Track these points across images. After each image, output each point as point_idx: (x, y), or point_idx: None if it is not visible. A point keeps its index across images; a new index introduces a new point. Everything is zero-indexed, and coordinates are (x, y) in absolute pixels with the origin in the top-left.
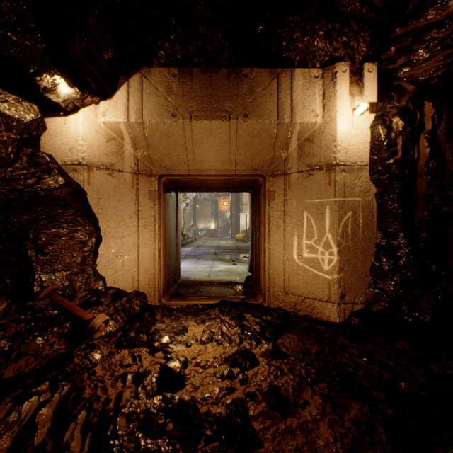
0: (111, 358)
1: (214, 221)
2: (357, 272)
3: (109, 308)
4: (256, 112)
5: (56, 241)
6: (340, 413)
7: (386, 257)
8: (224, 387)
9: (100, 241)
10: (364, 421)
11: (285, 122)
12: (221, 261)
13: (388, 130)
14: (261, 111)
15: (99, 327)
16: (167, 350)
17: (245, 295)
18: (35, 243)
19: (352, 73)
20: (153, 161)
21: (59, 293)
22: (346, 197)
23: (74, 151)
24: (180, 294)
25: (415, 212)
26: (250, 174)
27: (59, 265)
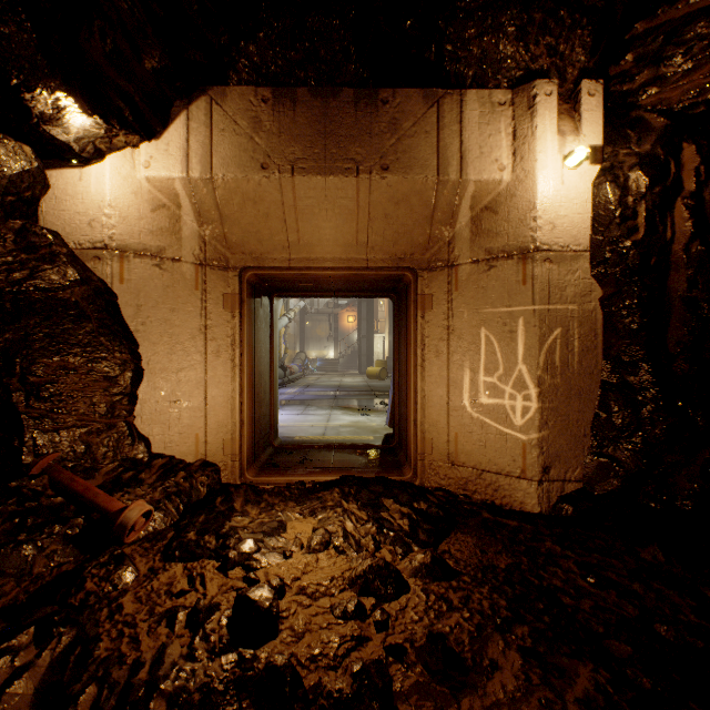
0: (152, 580)
1: (334, 346)
2: (571, 429)
3: (154, 490)
4: (402, 161)
5: (63, 377)
6: (557, 687)
7: (619, 404)
8: (347, 635)
9: (141, 378)
10: (602, 703)
11: (450, 179)
12: (344, 410)
13: (622, 192)
14: (410, 160)
15: (134, 524)
16: (250, 564)
17: (383, 466)
18: (25, 380)
19: (562, 99)
20: (231, 245)
21: (67, 465)
22: (552, 303)
23: (96, 226)
24: (277, 464)
25: (668, 329)
26: (392, 266)
27: (67, 418)
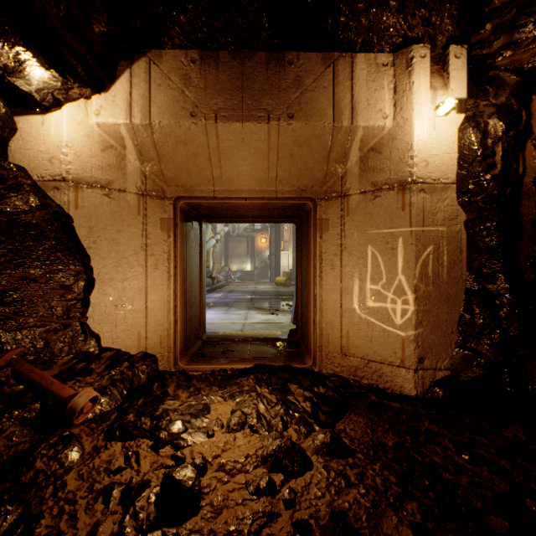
0: (94, 458)
1: (250, 261)
2: (441, 327)
3: (102, 378)
4: (304, 111)
5: (25, 286)
6: None
7: (481, 307)
8: (260, 512)
9: (93, 286)
10: None
11: (343, 126)
12: (258, 310)
13: (482, 135)
14: (311, 110)
15: (83, 408)
16: (178, 443)
17: (288, 356)
18: None
19: (433, 61)
20: (167, 179)
21: (28, 359)
22: (426, 225)
23: (56, 162)
24: (204, 354)
25: (520, 246)
26: (296, 197)
27: (28, 320)
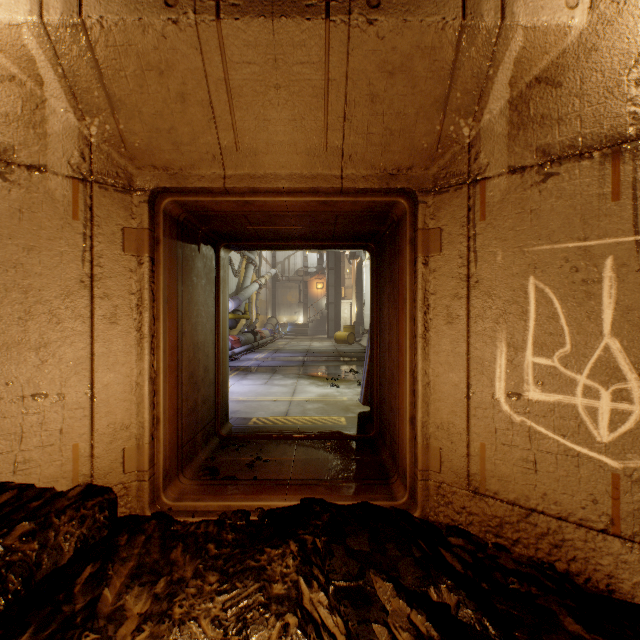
0: None
1: (303, 311)
2: None
3: None
4: None
5: None
6: None
7: None
8: None
9: None
10: None
11: (484, 24)
12: (311, 379)
13: None
14: None
15: None
16: None
17: (361, 473)
18: None
19: None
20: (134, 153)
21: None
22: None
23: None
24: (216, 470)
25: None
26: (379, 187)
27: None
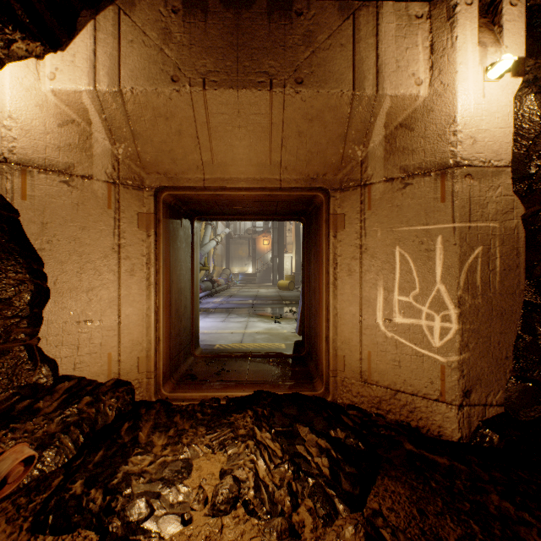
0: None
1: (252, 264)
2: (492, 351)
3: (50, 421)
4: (317, 75)
5: None
6: None
7: None
8: None
9: (46, 298)
10: None
11: (366, 94)
12: (259, 317)
13: None
14: (325, 74)
15: (7, 476)
16: (136, 540)
17: (295, 378)
18: None
19: (478, 14)
20: (146, 164)
21: None
22: (473, 220)
23: None
24: (195, 376)
25: None
26: (305, 187)
27: None
